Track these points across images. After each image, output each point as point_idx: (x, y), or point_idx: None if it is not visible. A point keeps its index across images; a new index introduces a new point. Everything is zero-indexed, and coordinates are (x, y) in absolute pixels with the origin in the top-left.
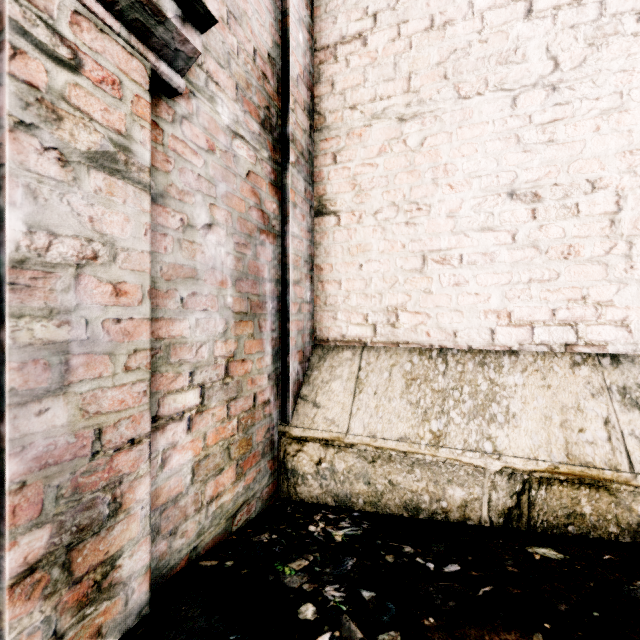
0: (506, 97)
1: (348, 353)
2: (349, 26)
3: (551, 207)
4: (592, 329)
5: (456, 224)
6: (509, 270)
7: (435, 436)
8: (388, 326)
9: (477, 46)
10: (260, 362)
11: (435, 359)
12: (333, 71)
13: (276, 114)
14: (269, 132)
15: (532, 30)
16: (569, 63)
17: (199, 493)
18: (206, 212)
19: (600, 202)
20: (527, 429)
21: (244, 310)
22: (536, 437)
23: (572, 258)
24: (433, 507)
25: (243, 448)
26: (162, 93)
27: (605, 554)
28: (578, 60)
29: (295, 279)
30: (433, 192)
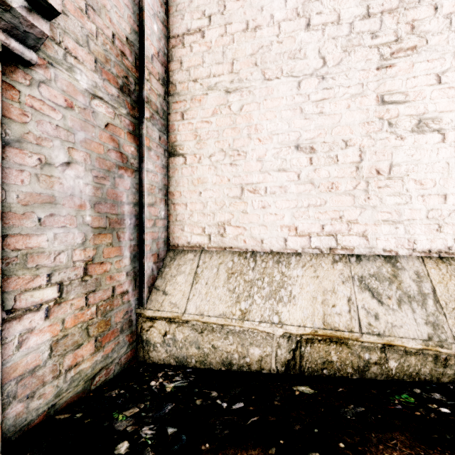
0: (294, 81)
1: (191, 255)
2: (192, 22)
3: (321, 157)
4: (346, 238)
5: (263, 166)
6: (296, 198)
7: (243, 313)
8: (219, 236)
9: (276, 45)
10: (119, 263)
11: (248, 259)
12: (181, 53)
13: (134, 82)
14: (127, 95)
15: (310, 38)
16: (332, 62)
17: (57, 364)
18: (64, 153)
19: (350, 155)
20: (301, 306)
21: (103, 226)
22: (306, 311)
23: (334, 191)
24: (241, 362)
25: (102, 327)
26: (18, 63)
27: (340, 388)
28: (337, 60)
29: (150, 202)
30: (248, 143)
